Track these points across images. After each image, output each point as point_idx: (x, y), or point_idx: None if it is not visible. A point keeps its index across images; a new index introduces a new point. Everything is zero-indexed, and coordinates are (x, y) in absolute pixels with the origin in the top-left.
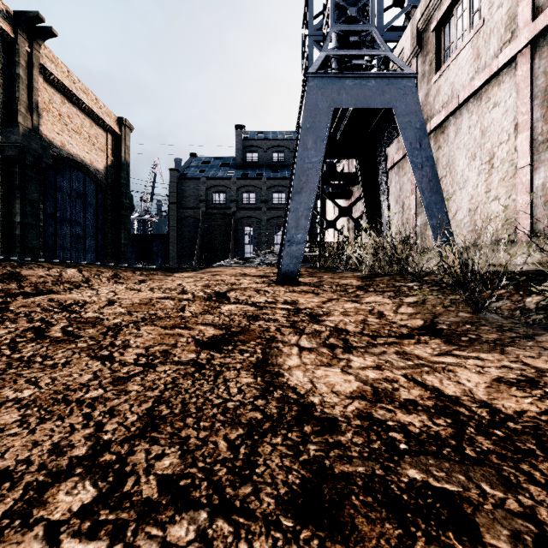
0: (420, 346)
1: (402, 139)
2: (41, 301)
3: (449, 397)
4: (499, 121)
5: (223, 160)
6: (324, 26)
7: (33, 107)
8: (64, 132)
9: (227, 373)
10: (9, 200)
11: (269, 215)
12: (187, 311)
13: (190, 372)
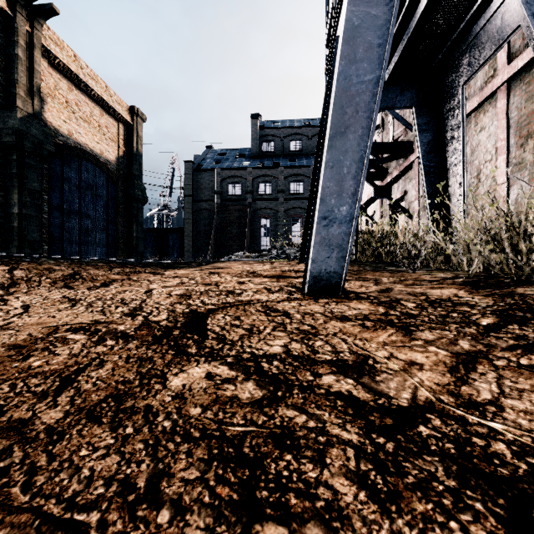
0: None
1: (533, 30)
2: None
3: None
4: None
5: (238, 151)
6: None
7: (34, 91)
8: (72, 120)
9: None
10: (8, 190)
11: (286, 206)
12: (72, 390)
13: None
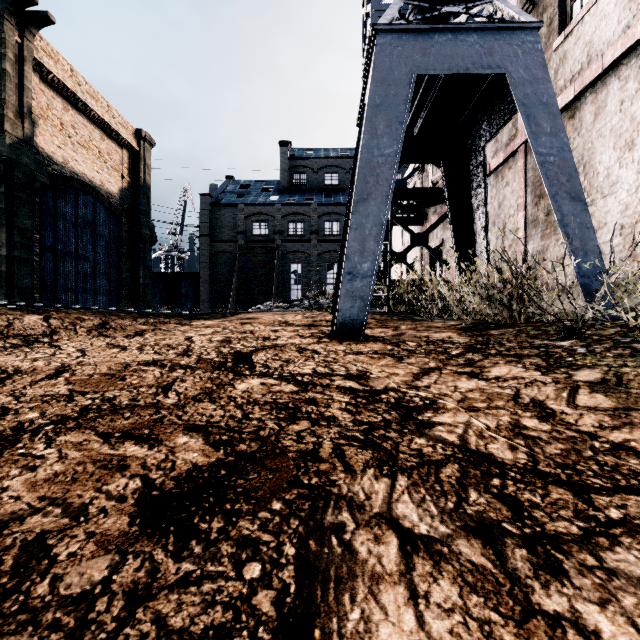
0: None
1: (522, 118)
2: None
3: None
4: None
5: (265, 184)
6: None
7: (25, 112)
8: (67, 145)
9: None
10: None
11: (320, 249)
12: (174, 392)
13: None
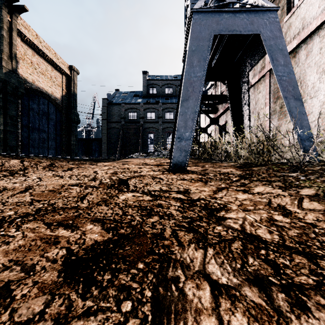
0: None
1: (268, 57)
2: None
3: None
4: None
5: (135, 93)
6: None
7: (13, 56)
8: (34, 73)
9: None
10: None
11: (163, 126)
12: (86, 200)
13: None
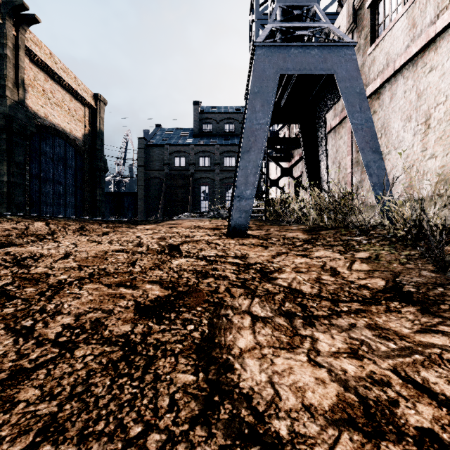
0: (393, 316)
1: (343, 102)
2: None
3: None
4: (436, 83)
5: (183, 130)
6: (269, 4)
7: (19, 83)
8: (47, 105)
9: (161, 363)
10: None
11: (221, 176)
12: (138, 265)
13: (114, 360)
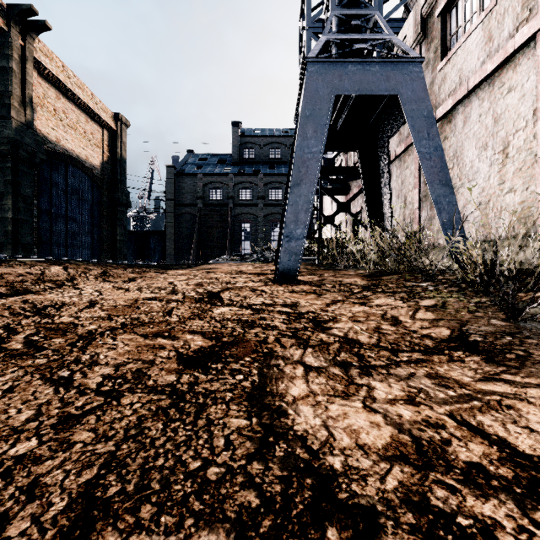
0: (456, 365)
1: (409, 127)
2: (13, 303)
3: (530, 459)
4: (515, 106)
5: (219, 157)
6: (323, 12)
7: (27, 101)
8: (59, 127)
9: (212, 409)
10: (2, 196)
11: (265, 211)
12: (175, 315)
13: (164, 407)
